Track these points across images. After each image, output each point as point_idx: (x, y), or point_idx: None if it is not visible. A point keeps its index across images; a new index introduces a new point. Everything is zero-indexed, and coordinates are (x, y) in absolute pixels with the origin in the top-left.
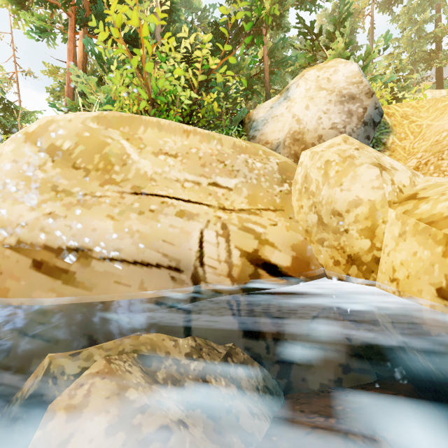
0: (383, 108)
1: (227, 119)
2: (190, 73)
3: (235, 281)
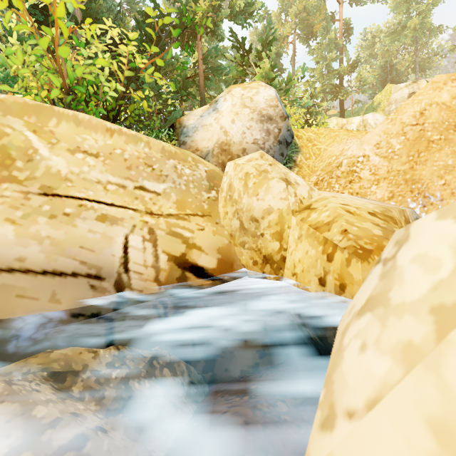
0: (294, 130)
1: (157, 121)
2: (115, 67)
3: (162, 285)
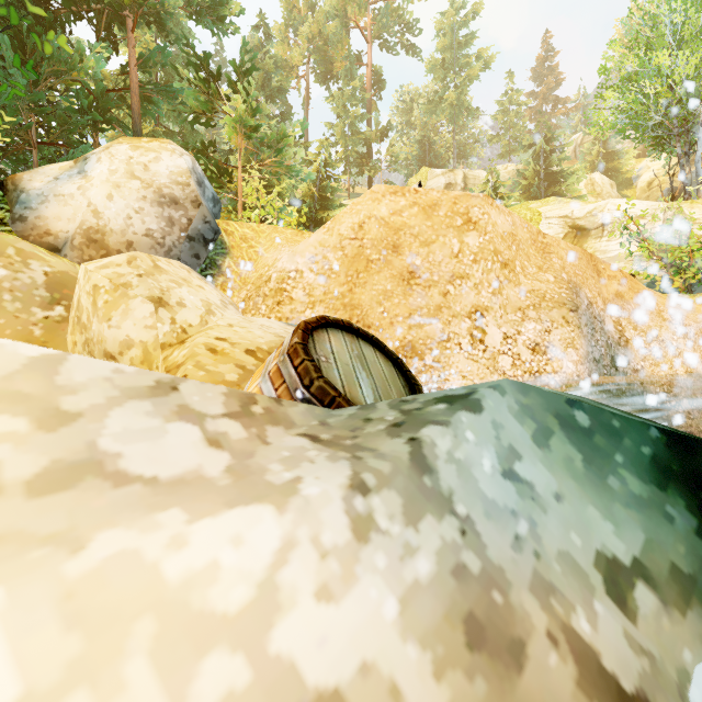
0: (223, 223)
1: None
2: None
3: None
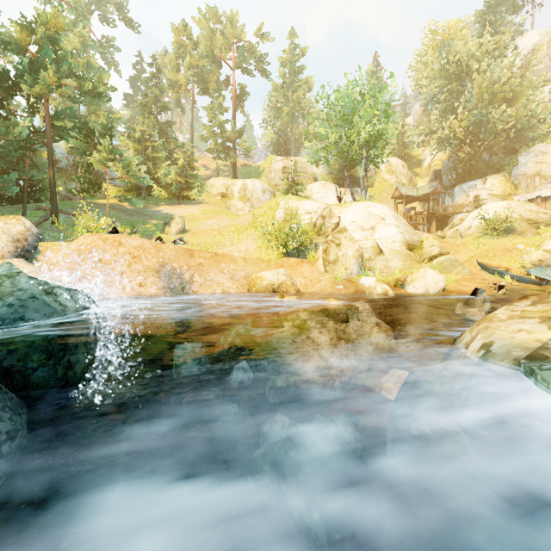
0: (39, 243)
1: None
2: None
3: None
